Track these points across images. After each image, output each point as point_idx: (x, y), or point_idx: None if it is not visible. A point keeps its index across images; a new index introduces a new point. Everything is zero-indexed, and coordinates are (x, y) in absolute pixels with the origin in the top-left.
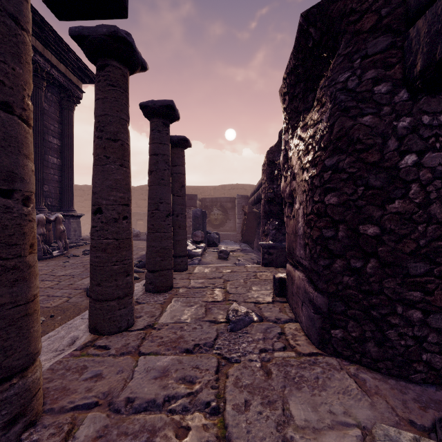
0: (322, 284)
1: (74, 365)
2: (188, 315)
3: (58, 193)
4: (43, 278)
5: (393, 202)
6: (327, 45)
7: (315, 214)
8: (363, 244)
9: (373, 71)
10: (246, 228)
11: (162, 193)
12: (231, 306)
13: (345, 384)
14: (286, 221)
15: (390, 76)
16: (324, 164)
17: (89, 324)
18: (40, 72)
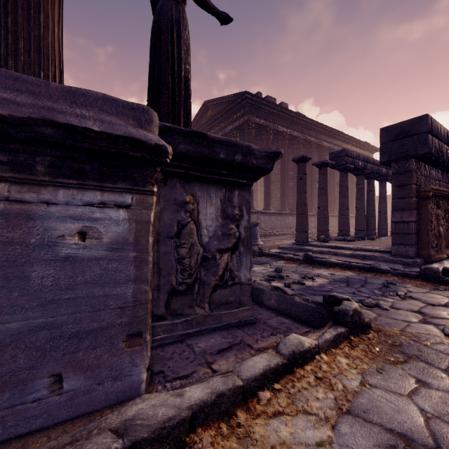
0: None
1: None
2: None
3: None
4: None
5: None
6: None
7: None
8: None
9: None
10: None
11: None
12: None
13: None
14: None
15: None
16: None
17: None
18: None
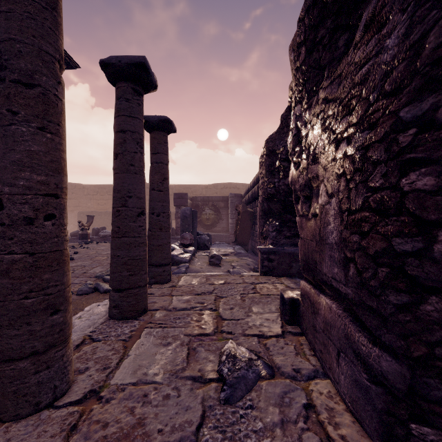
0: (395, 338)
1: None
2: (160, 366)
3: None
4: None
5: None
6: None
7: (374, 210)
8: None
9: None
10: (240, 229)
11: (131, 183)
12: (225, 347)
13: None
14: (299, 222)
15: None
16: (399, 118)
17: None
18: None
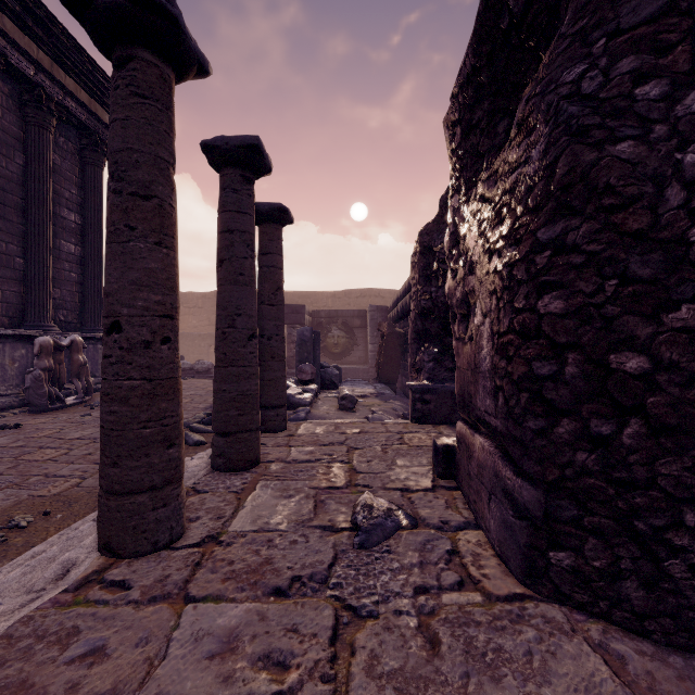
0: (533, 464)
1: (56, 627)
2: (283, 516)
3: (77, 302)
4: (42, 444)
5: (677, 307)
6: (536, 23)
7: (518, 333)
8: (616, 389)
9: (633, 58)
10: (385, 360)
11: (241, 297)
12: (360, 498)
13: (587, 667)
14: (455, 347)
15: (666, 67)
16: (537, 239)
17: (98, 537)
18: (46, 103)
